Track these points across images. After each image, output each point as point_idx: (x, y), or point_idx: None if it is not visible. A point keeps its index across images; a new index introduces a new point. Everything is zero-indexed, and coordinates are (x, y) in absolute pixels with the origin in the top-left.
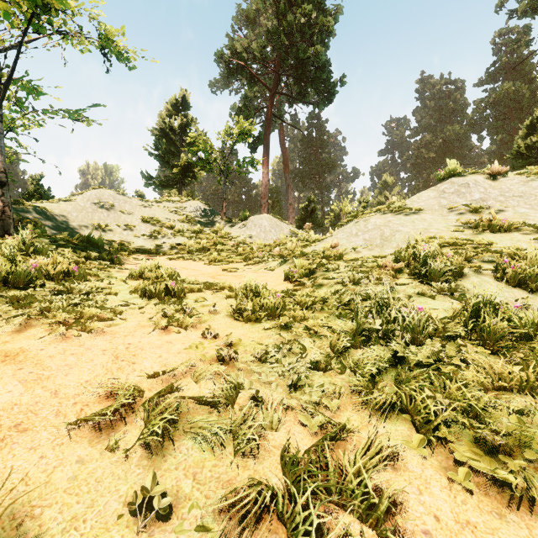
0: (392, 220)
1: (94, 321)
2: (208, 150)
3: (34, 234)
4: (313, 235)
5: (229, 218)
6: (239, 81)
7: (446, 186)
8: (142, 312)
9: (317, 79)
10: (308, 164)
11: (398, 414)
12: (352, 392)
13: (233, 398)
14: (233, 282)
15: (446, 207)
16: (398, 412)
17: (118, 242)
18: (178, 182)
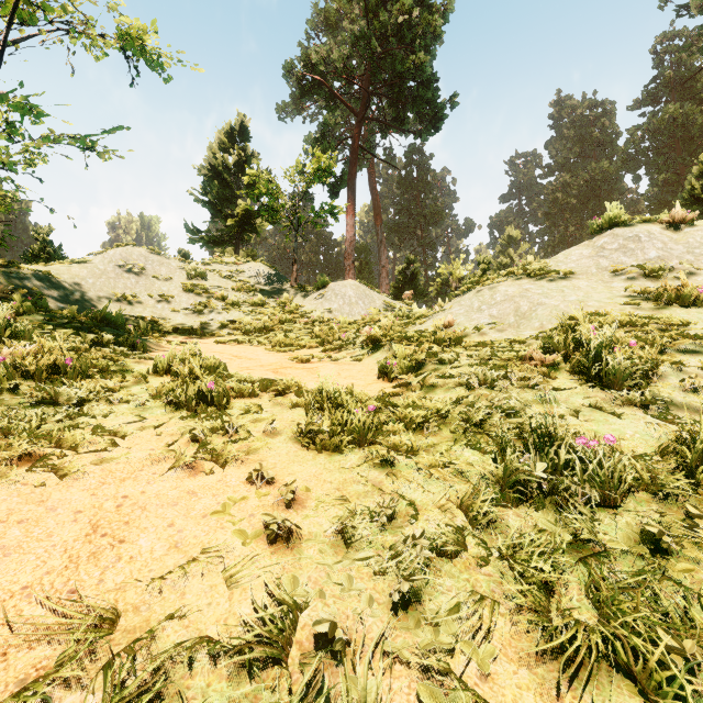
0: (530, 289)
1: (79, 451)
2: (272, 193)
3: (21, 310)
4: (416, 309)
5: (301, 286)
6: (316, 105)
7: (606, 240)
8: (159, 433)
9: (419, 99)
10: (407, 213)
11: (609, 668)
12: (511, 607)
13: (289, 632)
14: (303, 378)
15: (608, 269)
16: (608, 663)
17: (150, 319)
18: (234, 238)
